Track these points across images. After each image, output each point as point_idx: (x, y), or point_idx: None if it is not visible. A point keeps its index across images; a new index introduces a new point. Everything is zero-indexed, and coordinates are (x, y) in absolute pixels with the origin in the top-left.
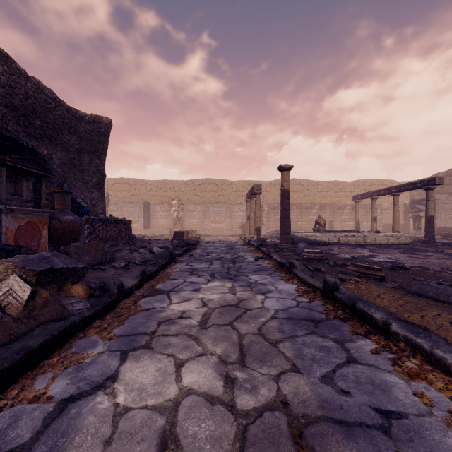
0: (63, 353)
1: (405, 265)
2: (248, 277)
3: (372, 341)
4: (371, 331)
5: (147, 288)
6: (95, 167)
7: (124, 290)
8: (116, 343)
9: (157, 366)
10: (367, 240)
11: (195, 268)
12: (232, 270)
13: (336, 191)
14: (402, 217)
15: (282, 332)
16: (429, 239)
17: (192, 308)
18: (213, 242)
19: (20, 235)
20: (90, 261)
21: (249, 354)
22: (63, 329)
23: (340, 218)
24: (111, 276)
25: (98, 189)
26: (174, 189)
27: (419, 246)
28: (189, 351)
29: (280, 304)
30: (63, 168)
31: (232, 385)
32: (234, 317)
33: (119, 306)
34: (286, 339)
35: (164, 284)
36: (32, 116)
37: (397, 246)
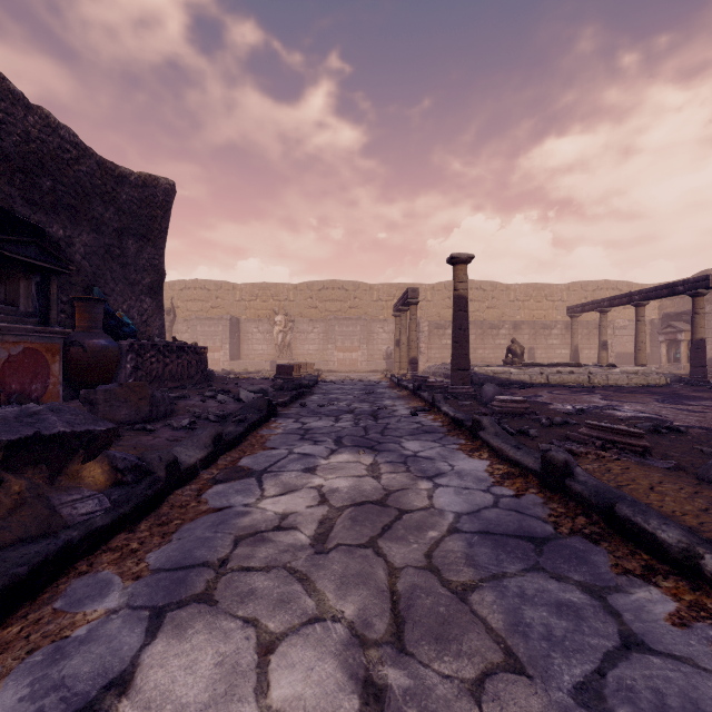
0: (36, 612)
1: (675, 424)
2: (400, 445)
3: (663, 592)
4: (656, 567)
5: (223, 465)
6: (148, 260)
7: (180, 471)
8: (146, 588)
9: (220, 650)
10: (595, 379)
11: (309, 428)
12: (372, 431)
13: (539, 299)
14: (648, 341)
15: (475, 565)
16: (698, 377)
17: (300, 509)
18: (341, 382)
19: (11, 372)
20: (130, 416)
21: (412, 619)
22: (42, 560)
23: (546, 343)
24: (162, 443)
25: (153, 296)
26: (279, 297)
27: (684, 389)
28: (289, 610)
29: (463, 500)
30: (93, 260)
31: (378, 708)
32: (378, 528)
33: (168, 503)
34: (484, 582)
35: (255, 457)
36: (36, 173)
37: (647, 390)
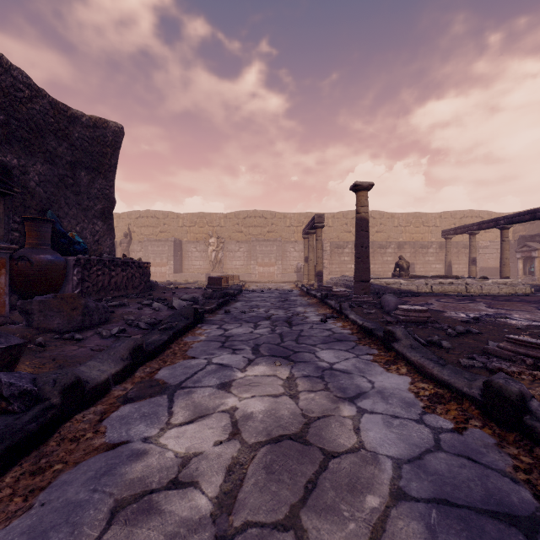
0: None
1: None
2: (315, 354)
3: None
4: None
5: (140, 378)
6: (99, 190)
7: (84, 392)
8: None
9: None
10: (471, 289)
11: (230, 335)
12: (287, 338)
13: (417, 225)
14: None
15: None
16: None
17: (207, 447)
18: (260, 291)
19: None
20: (63, 325)
21: None
22: None
23: (424, 260)
24: (84, 354)
25: (104, 220)
26: (213, 224)
27: None
28: None
29: (397, 436)
30: (47, 187)
31: None
32: (299, 487)
33: (59, 435)
34: None
35: (173, 368)
36: None
37: (520, 299)
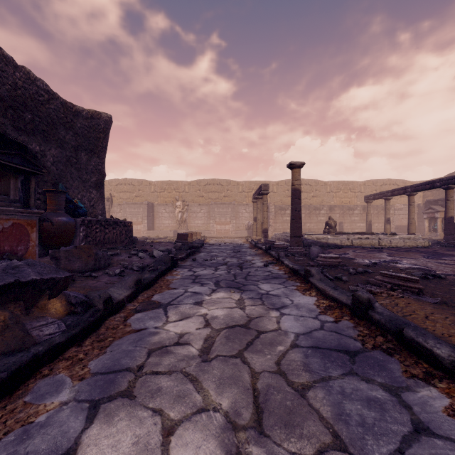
0: (12, 404)
1: (437, 272)
2: (257, 286)
3: (439, 391)
4: (433, 373)
5: (142, 300)
6: (94, 166)
7: (113, 304)
8: (87, 386)
9: (136, 433)
10: (382, 243)
11: (198, 275)
12: (239, 277)
13: (346, 191)
14: (416, 218)
15: (310, 370)
16: (449, 241)
17: (192, 330)
18: (218, 245)
19: (4, 238)
20: (82, 267)
21: (268, 410)
22: (17, 367)
23: (350, 219)
24: (102, 285)
25: (97, 189)
26: (179, 190)
27: (441, 249)
28: (184, 403)
29: (300, 324)
30: (58, 166)
31: None
32: (244, 344)
33: (105, 326)
34: (316, 383)
35: (162, 294)
36: (21, 109)
37: (417, 250)
